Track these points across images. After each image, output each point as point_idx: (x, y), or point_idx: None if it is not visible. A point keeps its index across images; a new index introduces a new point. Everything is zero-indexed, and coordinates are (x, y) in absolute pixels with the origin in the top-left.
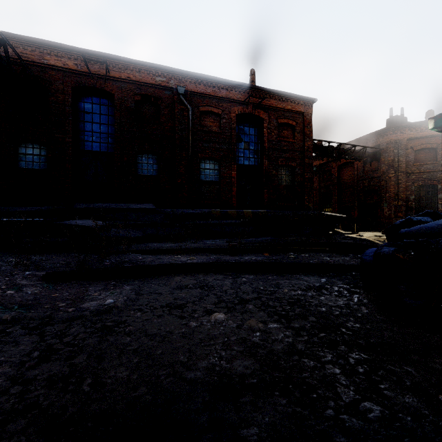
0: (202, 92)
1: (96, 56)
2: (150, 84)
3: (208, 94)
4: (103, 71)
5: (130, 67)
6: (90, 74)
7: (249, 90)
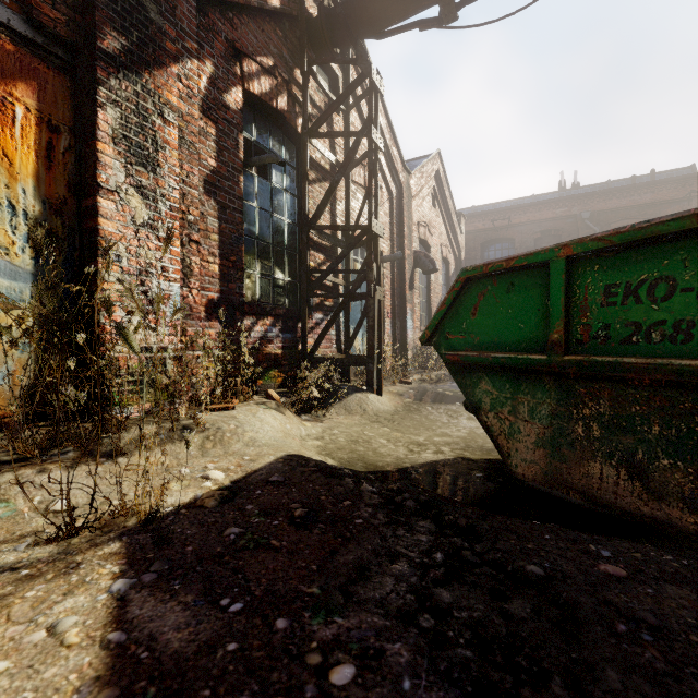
0: (613, 208)
1: (499, 212)
2: (549, 219)
3: (622, 207)
4: (505, 222)
5: (529, 210)
6: (495, 229)
7: (693, 181)
